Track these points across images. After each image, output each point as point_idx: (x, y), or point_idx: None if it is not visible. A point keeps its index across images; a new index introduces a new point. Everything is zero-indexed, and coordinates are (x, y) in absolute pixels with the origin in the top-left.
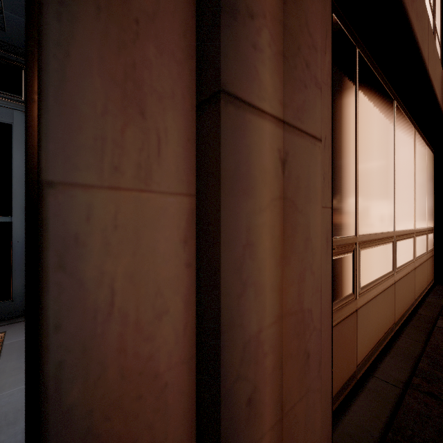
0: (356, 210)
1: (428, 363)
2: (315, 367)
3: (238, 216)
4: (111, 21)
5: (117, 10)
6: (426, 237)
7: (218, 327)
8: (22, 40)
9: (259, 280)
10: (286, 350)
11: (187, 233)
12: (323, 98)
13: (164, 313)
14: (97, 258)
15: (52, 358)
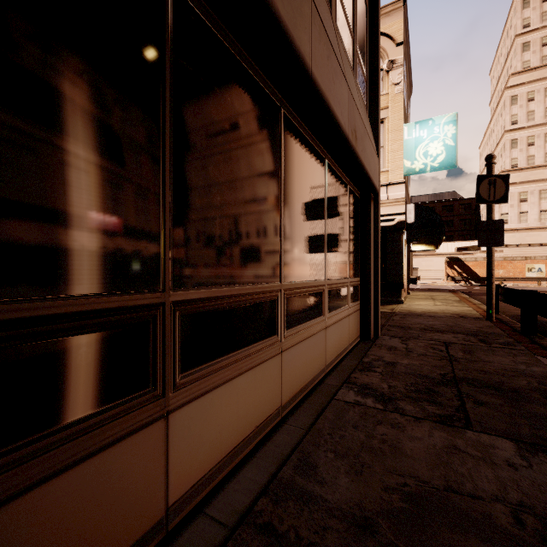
0: (164, 248)
1: (294, 464)
2: None
3: None
4: None
5: None
6: (346, 289)
7: None
8: None
9: None
10: None
11: None
12: None
13: None
14: None
15: None
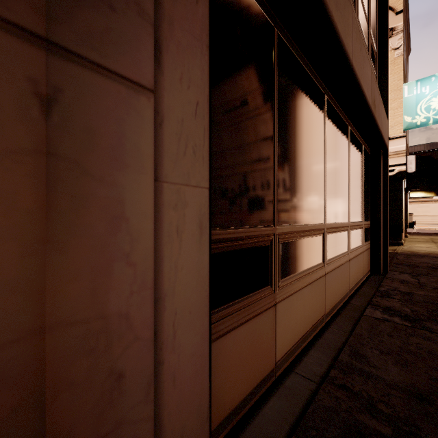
0: (274, 200)
1: (348, 353)
2: (140, 389)
3: None
4: None
5: None
6: (362, 230)
7: None
8: None
9: None
10: (57, 378)
11: None
12: (193, 55)
13: None
14: None
15: None
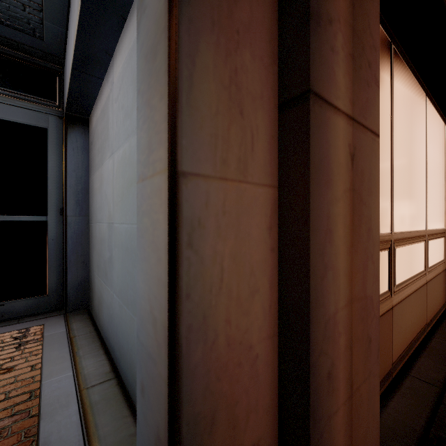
0: (391, 208)
1: None
2: (375, 352)
3: (321, 205)
4: (221, 33)
5: (225, 23)
6: None
7: (306, 305)
8: (58, 48)
9: (336, 265)
10: (354, 333)
11: (271, 221)
12: None
13: (256, 291)
14: (212, 239)
15: (184, 322)
